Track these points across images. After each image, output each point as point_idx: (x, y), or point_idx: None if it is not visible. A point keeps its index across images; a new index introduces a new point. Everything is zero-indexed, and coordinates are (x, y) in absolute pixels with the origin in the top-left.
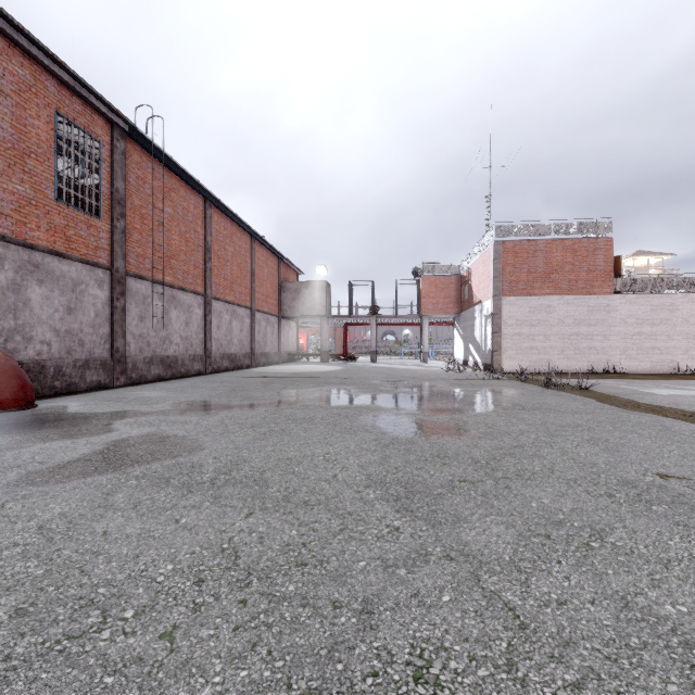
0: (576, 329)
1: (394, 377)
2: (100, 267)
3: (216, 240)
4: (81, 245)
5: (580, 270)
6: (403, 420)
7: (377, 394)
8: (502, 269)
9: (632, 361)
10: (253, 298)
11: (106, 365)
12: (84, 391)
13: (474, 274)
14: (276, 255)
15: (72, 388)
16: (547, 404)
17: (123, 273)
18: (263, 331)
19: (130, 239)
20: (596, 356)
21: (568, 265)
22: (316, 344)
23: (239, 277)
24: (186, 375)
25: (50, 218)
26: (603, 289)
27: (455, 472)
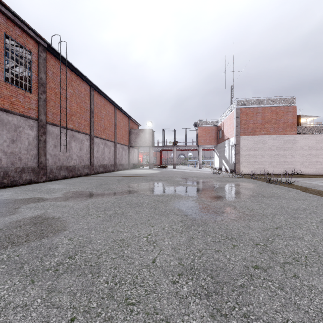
0: (277, 152)
1: (186, 176)
2: (31, 119)
3: (96, 107)
4: (20, 107)
5: (279, 122)
6: (196, 205)
7: (178, 187)
8: (240, 122)
9: (306, 168)
10: (115, 137)
11: (35, 170)
12: (21, 184)
13: (224, 125)
14: (127, 116)
15: (14, 183)
16: (276, 193)
17: (44, 122)
18: (120, 153)
19: (49, 104)
20: (288, 166)
21: (273, 120)
22: (147, 160)
23: (108, 126)
24: (80, 175)
25: (1, 91)
26: (291, 132)
27: (246, 256)
